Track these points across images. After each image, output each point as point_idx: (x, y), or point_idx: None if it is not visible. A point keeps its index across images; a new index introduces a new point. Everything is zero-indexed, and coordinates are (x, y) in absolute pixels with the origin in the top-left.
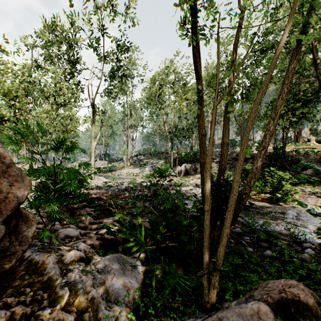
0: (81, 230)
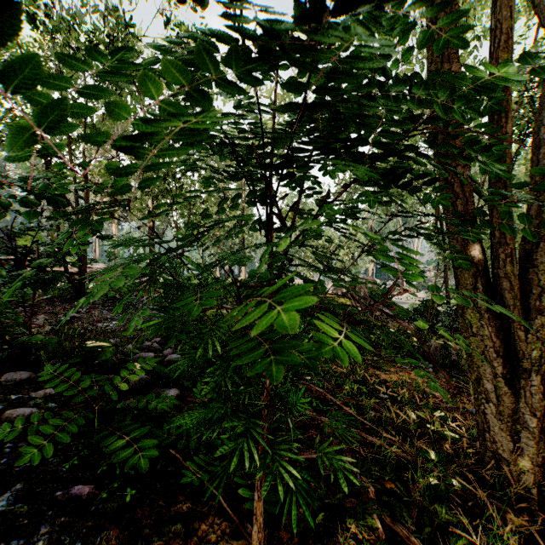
0: None
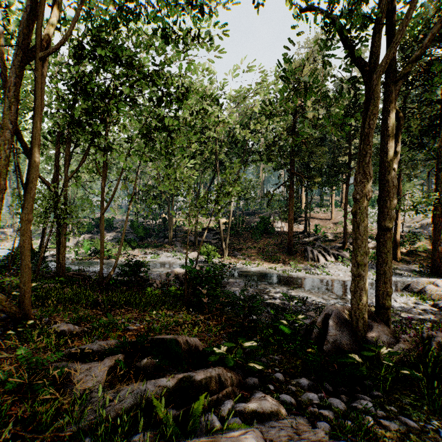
0: None
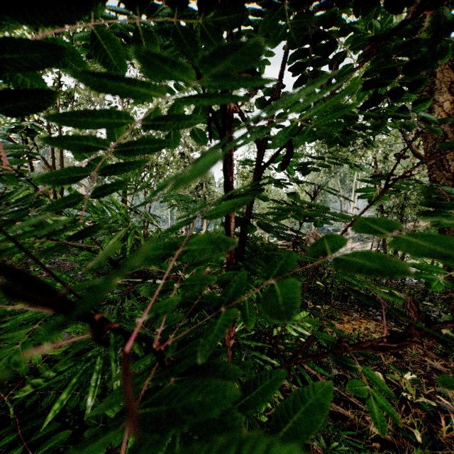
0: None
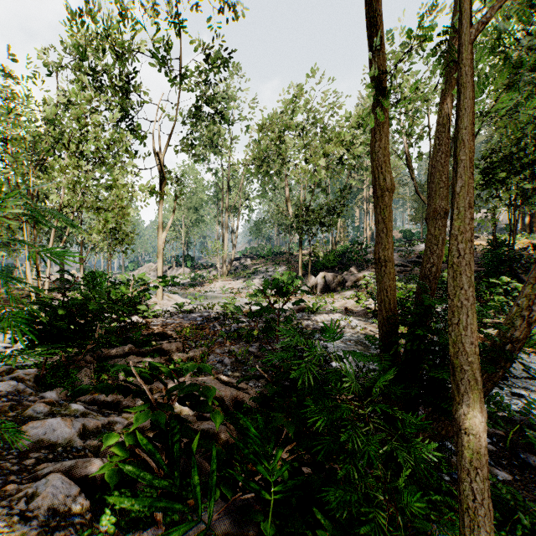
0: (87, 421)
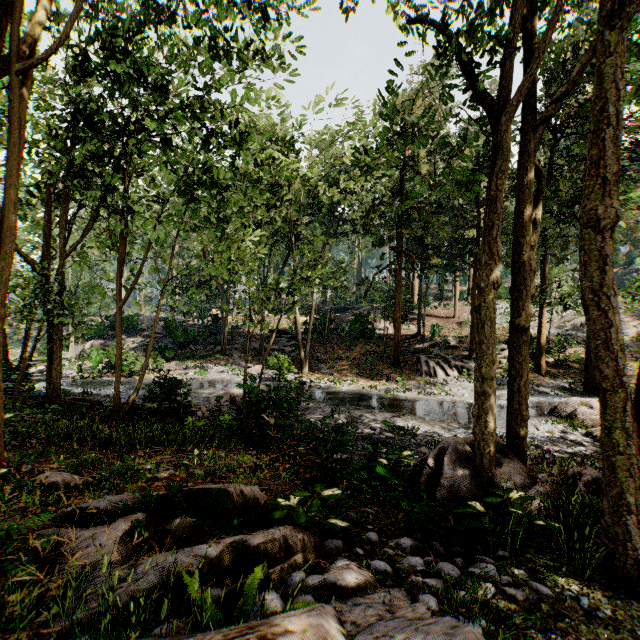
0: None
